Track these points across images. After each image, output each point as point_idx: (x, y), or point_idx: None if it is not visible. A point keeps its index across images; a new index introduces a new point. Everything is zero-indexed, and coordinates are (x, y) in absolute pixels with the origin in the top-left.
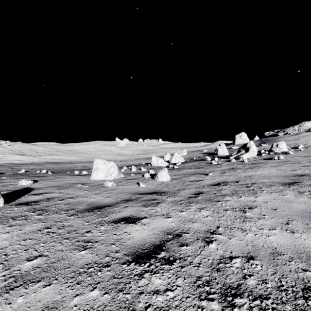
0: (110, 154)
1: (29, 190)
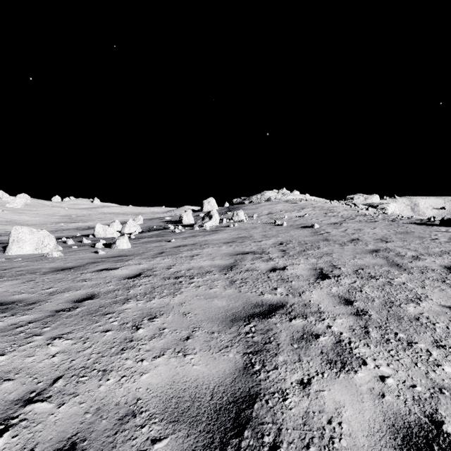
0: None
1: None
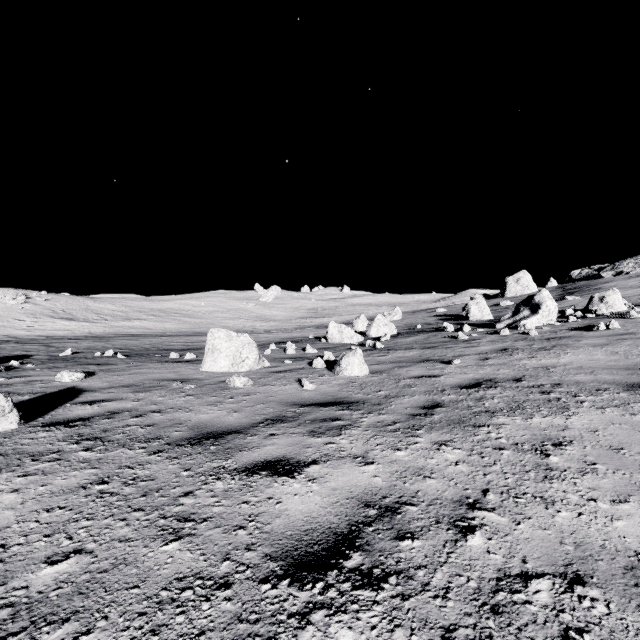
0: (242, 317)
1: (75, 394)
